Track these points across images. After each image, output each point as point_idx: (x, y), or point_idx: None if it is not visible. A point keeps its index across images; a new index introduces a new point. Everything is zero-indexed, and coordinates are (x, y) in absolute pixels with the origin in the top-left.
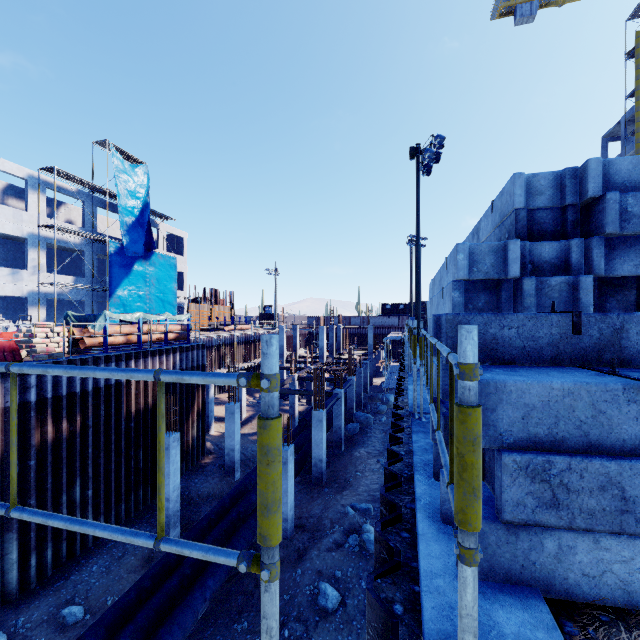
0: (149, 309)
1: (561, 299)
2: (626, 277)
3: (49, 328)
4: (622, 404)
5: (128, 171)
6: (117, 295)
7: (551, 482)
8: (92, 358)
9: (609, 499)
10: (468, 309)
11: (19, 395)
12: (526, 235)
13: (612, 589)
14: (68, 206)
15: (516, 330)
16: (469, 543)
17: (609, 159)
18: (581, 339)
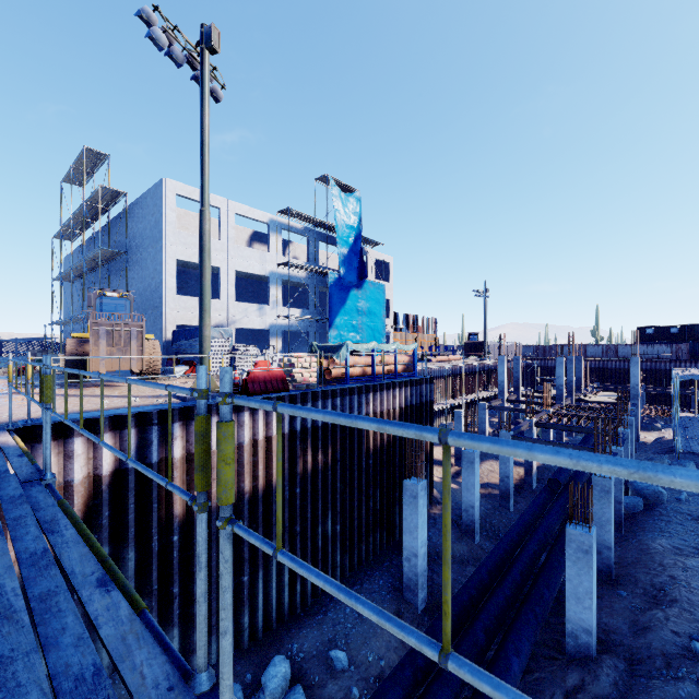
0: (361, 339)
1: None
2: None
3: (303, 358)
4: None
5: (344, 201)
6: (335, 325)
7: None
8: (339, 389)
9: None
10: None
11: (288, 423)
12: None
13: None
14: (294, 244)
15: None
16: None
17: None
18: None
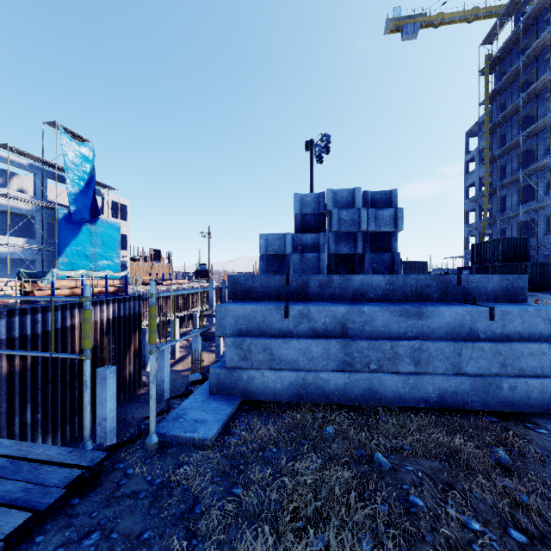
0: (94, 266)
1: (313, 266)
2: (348, 254)
3: (3, 283)
4: (274, 315)
5: (75, 148)
6: (65, 254)
7: (244, 349)
8: (41, 307)
9: (266, 355)
10: (268, 271)
11: None
12: (300, 229)
13: (269, 394)
14: (20, 176)
15: (260, 283)
16: (151, 348)
17: (338, 189)
18: (289, 287)
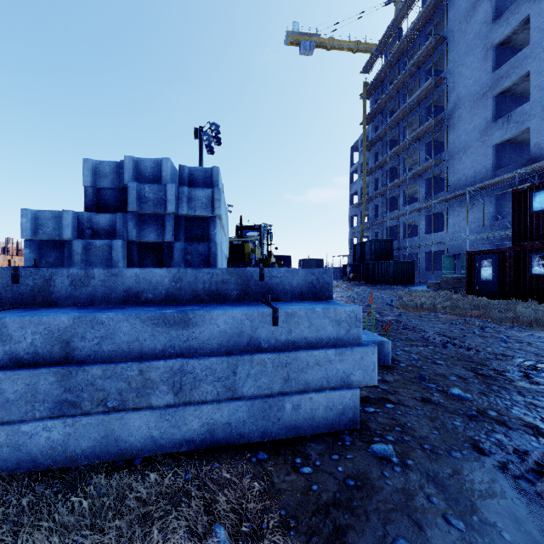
0: None
1: (104, 257)
2: (157, 242)
3: None
4: None
5: None
6: None
7: None
8: None
9: None
10: (42, 263)
11: None
12: (93, 207)
13: None
14: None
15: None
16: None
17: (141, 158)
18: (20, 287)
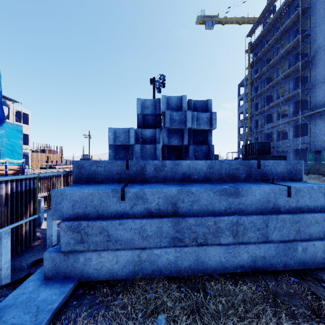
0: (1, 156)
1: (151, 154)
2: (177, 145)
3: None
4: (111, 197)
5: None
6: None
7: (81, 232)
8: None
9: (103, 236)
10: (116, 158)
11: None
12: (142, 126)
13: (105, 273)
14: None
15: (103, 168)
16: None
17: (169, 96)
18: (129, 171)
